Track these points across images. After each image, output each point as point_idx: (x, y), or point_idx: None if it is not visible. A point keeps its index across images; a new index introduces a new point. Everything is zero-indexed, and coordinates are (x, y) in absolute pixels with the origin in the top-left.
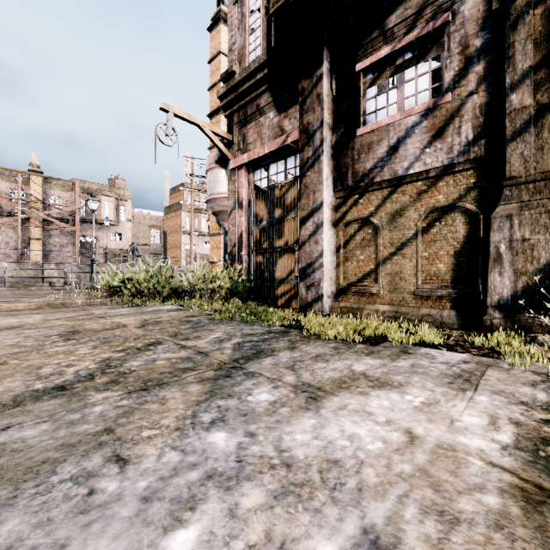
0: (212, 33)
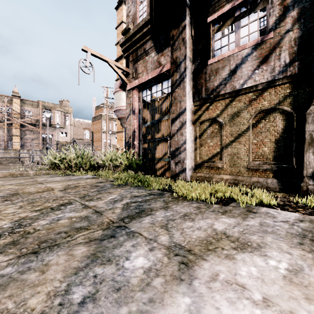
0: (118, 10)
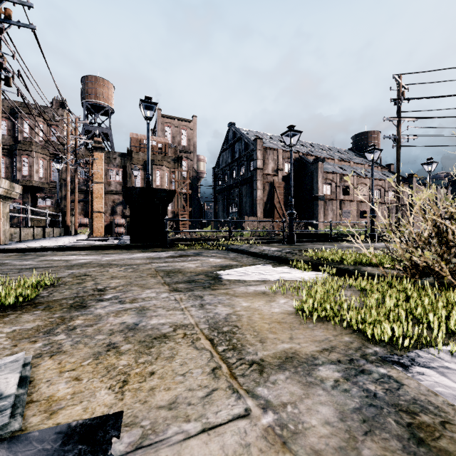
0: None
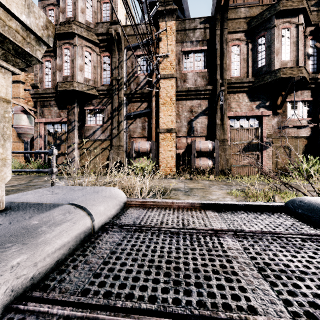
0: None
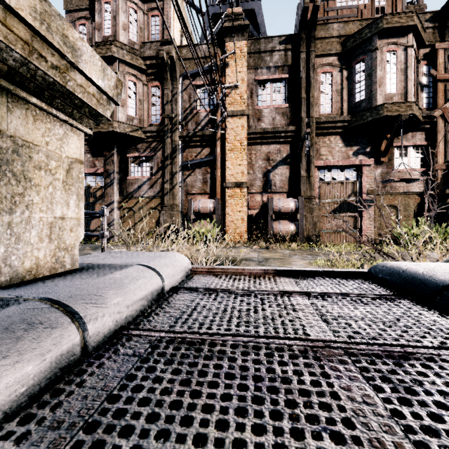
0: None
